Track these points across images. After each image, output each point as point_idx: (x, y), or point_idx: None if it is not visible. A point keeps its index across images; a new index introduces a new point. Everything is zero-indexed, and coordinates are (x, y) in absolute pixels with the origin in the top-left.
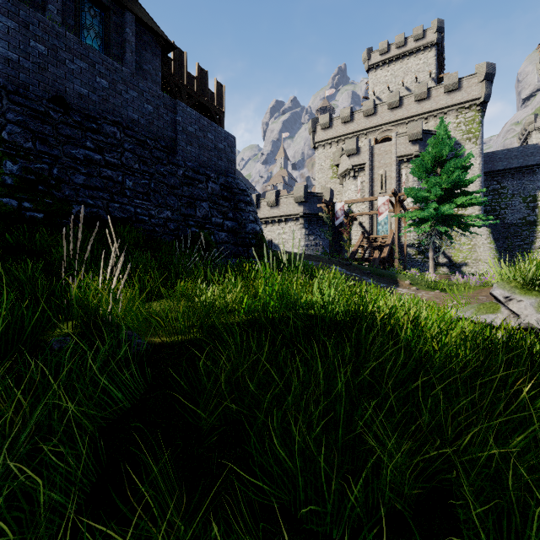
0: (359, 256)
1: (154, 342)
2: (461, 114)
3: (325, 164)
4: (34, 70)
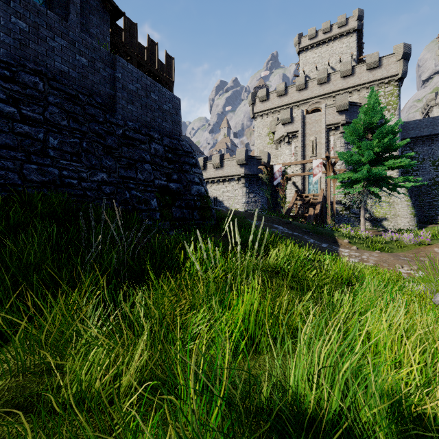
0: (294, 212)
1: None
2: (381, 88)
3: (262, 132)
4: None
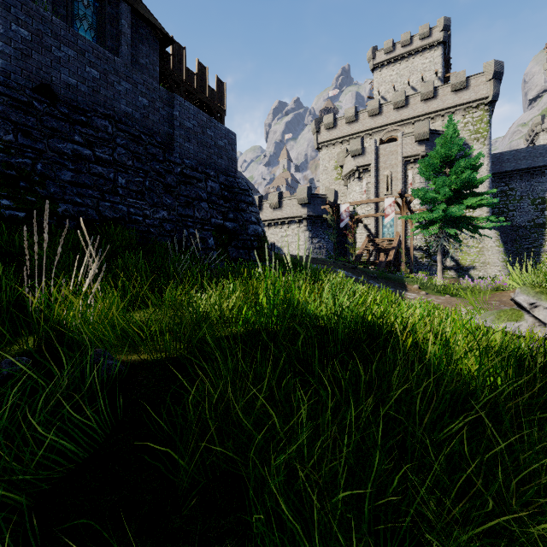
0: (365, 259)
1: (133, 361)
2: (468, 113)
3: (329, 166)
4: (16, 56)
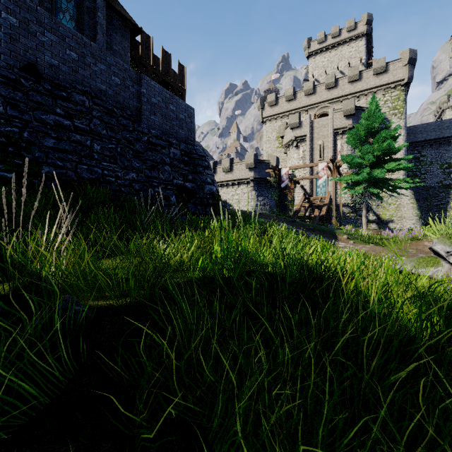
0: (302, 214)
1: (99, 306)
2: (387, 93)
3: (272, 136)
4: (5, 40)
